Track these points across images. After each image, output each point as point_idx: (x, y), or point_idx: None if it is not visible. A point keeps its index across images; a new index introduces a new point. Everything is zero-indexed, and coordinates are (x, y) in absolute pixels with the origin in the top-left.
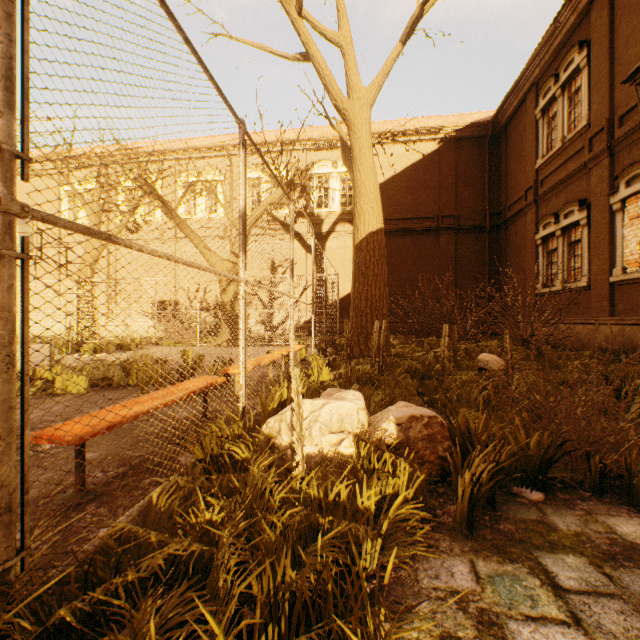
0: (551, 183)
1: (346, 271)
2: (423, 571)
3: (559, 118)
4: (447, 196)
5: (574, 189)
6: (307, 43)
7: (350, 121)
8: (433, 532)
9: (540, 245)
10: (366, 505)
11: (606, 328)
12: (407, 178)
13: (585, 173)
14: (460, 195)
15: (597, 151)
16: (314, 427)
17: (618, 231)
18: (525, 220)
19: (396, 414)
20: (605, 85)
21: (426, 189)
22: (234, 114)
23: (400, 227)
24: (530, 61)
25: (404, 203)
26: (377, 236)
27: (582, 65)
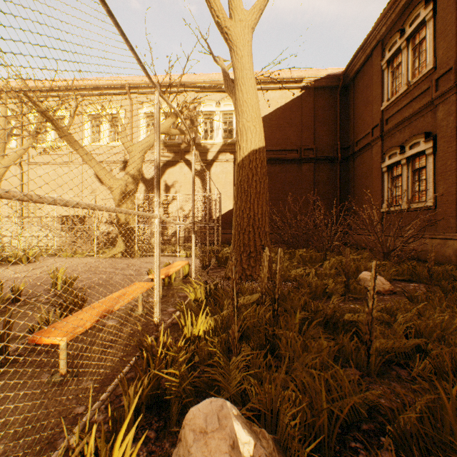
0: (396, 120)
1: (227, 192)
2: None
3: (404, 66)
4: (308, 133)
5: (419, 124)
6: None
7: (232, 41)
8: None
9: (385, 172)
10: None
11: (455, 243)
12: (276, 118)
13: (430, 110)
14: (318, 133)
15: (445, 89)
16: None
17: None
18: (371, 152)
19: None
20: (452, 31)
21: (291, 127)
22: None
23: (271, 157)
24: (380, 18)
25: (274, 138)
26: (259, 154)
27: (428, 18)
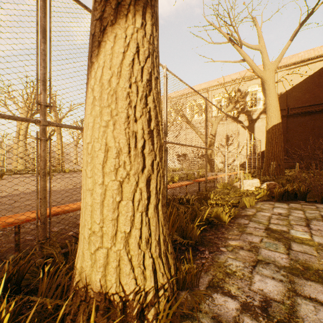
0: None
1: None
2: (264, 202)
3: None
4: None
5: None
6: (244, 57)
7: (264, 79)
8: (269, 201)
9: None
10: (255, 193)
11: None
12: (305, 84)
13: None
14: None
15: None
16: (245, 184)
17: None
18: None
19: (266, 182)
20: None
21: (319, 88)
22: (224, 113)
23: (300, 111)
24: None
25: (303, 98)
26: (277, 126)
27: None
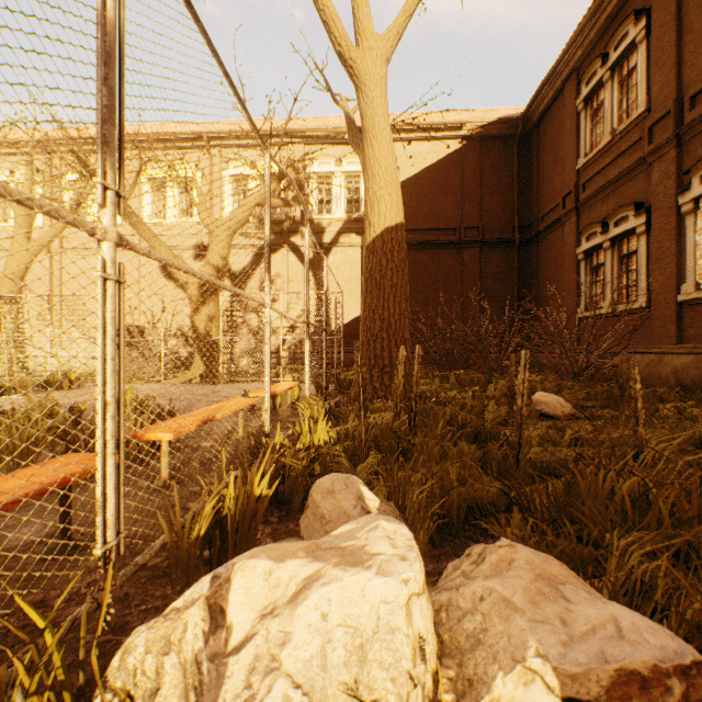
0: (597, 185)
1: (352, 291)
2: None
3: (607, 107)
4: (471, 204)
5: (627, 191)
6: None
7: (359, 78)
8: None
9: (582, 260)
10: None
11: (674, 358)
12: (424, 181)
13: (642, 170)
14: (485, 203)
15: (661, 141)
16: None
17: (689, 238)
18: (562, 232)
19: (555, 653)
20: (671, 59)
21: (446, 195)
22: None
23: (416, 239)
24: (573, 37)
25: (421, 211)
26: (396, 233)
27: (639, 39)
